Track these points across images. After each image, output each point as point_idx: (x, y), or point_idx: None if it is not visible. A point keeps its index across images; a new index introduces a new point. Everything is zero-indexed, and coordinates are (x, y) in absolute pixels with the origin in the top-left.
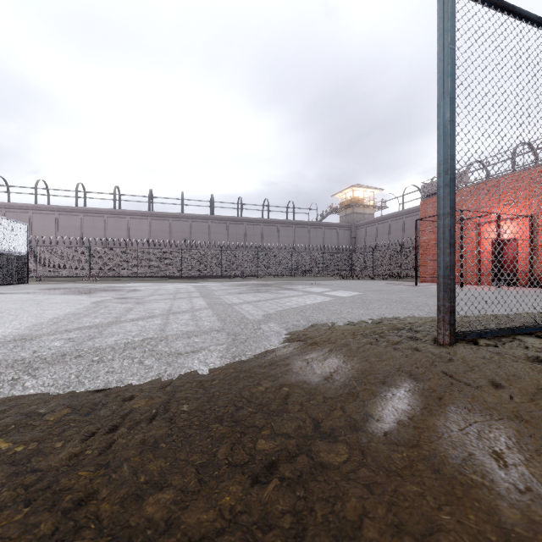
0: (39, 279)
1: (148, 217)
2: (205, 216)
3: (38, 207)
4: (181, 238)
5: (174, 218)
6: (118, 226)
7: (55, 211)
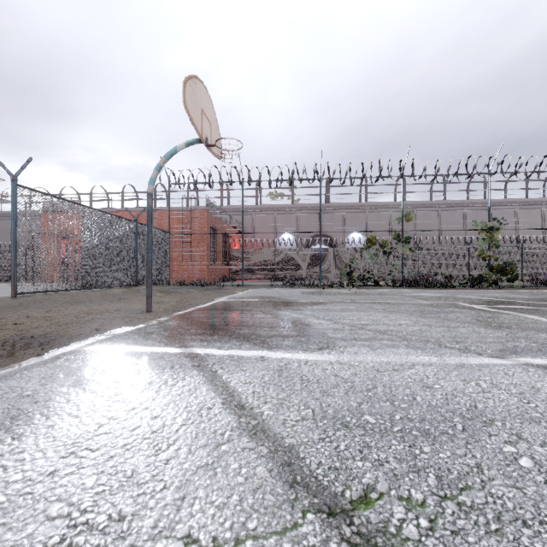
0: None
1: None
2: None
3: None
4: None
5: None
6: None
7: None
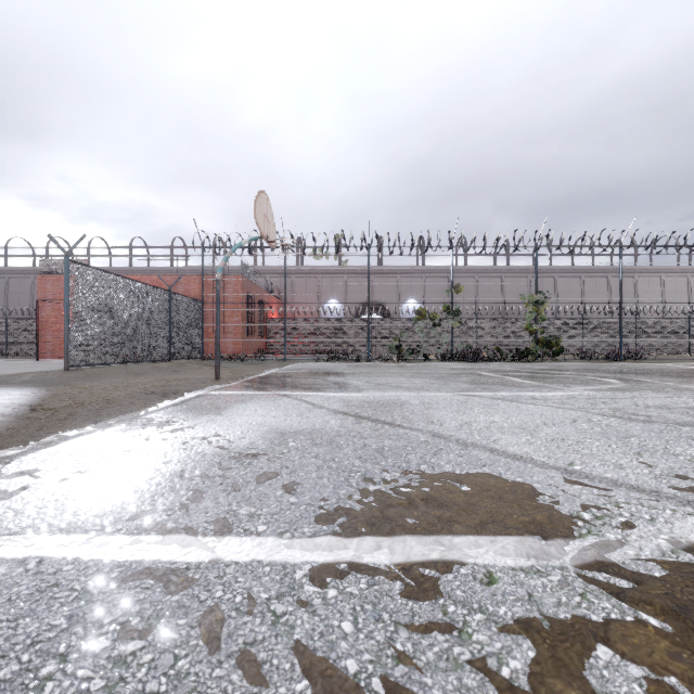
0: None
1: None
2: None
3: None
4: None
5: None
6: None
7: None
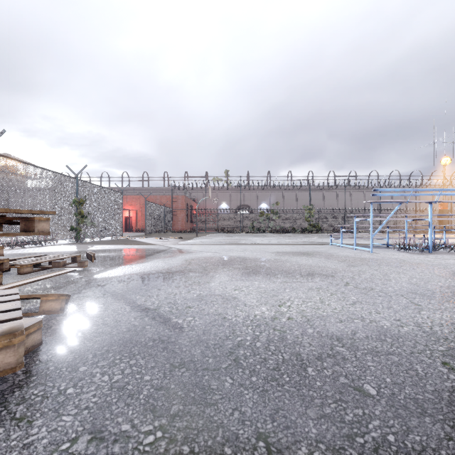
0: None
1: None
2: None
3: None
4: None
5: None
6: None
7: None
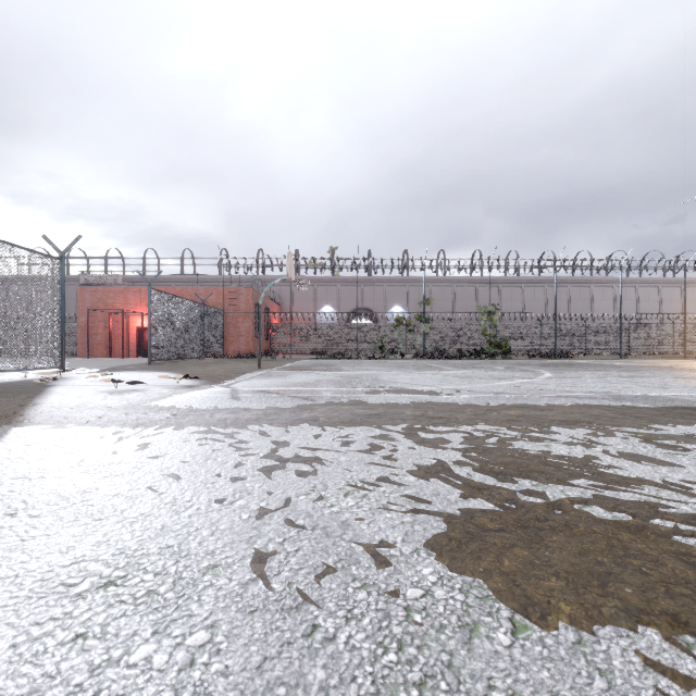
0: None
1: None
2: None
3: None
4: None
5: None
6: None
7: None
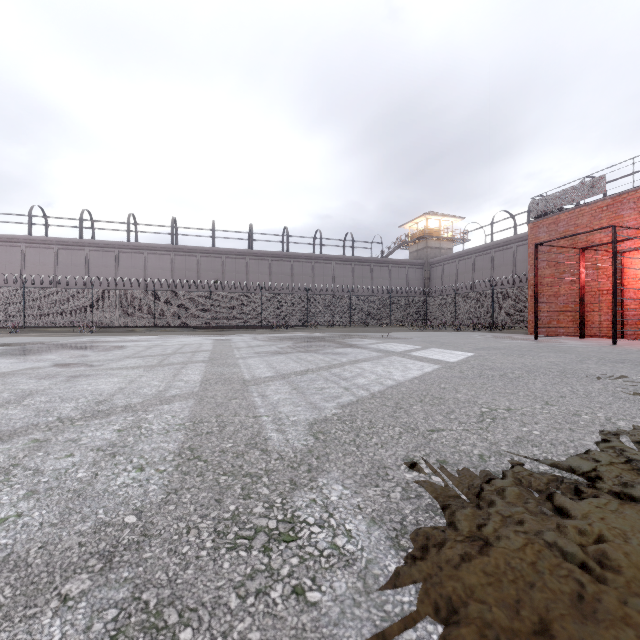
0: (30, 329)
1: (171, 252)
2: (242, 251)
3: (32, 239)
4: (212, 278)
5: (202, 253)
6: (133, 263)
7: (54, 244)
